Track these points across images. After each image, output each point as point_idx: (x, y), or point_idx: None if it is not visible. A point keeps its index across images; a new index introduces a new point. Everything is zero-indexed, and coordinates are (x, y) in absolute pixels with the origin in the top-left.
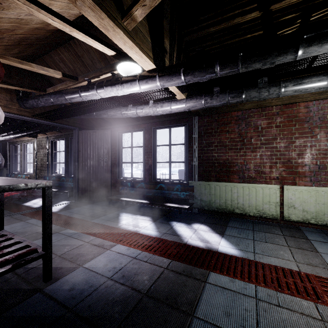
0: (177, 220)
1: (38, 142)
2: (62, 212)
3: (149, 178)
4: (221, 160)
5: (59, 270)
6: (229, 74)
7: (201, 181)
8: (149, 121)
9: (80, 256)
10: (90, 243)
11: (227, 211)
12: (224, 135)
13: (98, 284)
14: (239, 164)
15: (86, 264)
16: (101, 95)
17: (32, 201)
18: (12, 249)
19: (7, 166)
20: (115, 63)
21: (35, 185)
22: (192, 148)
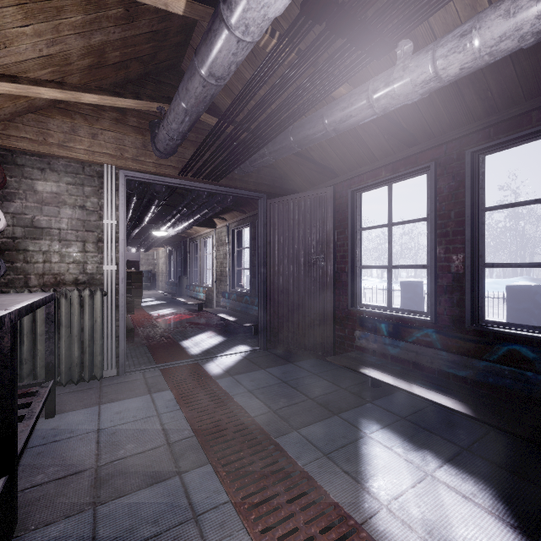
0: None
1: (217, 235)
2: (225, 380)
3: (452, 316)
4: None
5: None
6: None
7: None
8: (453, 133)
9: None
10: None
11: None
12: None
13: None
14: None
15: None
16: None
17: (196, 336)
18: None
19: (188, 273)
20: None
21: None
22: None
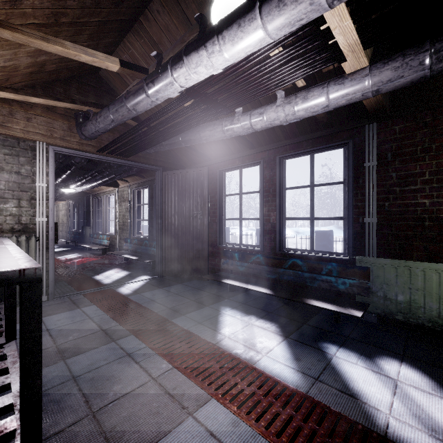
0: (336, 341)
1: (120, 193)
2: (135, 296)
3: (271, 247)
4: (442, 212)
5: None
6: None
7: (384, 257)
8: (271, 145)
9: (130, 425)
10: (159, 382)
11: None
12: None
13: None
14: None
15: None
16: (181, 80)
17: (105, 272)
18: None
19: (91, 224)
20: (208, 12)
21: None
22: (364, 189)
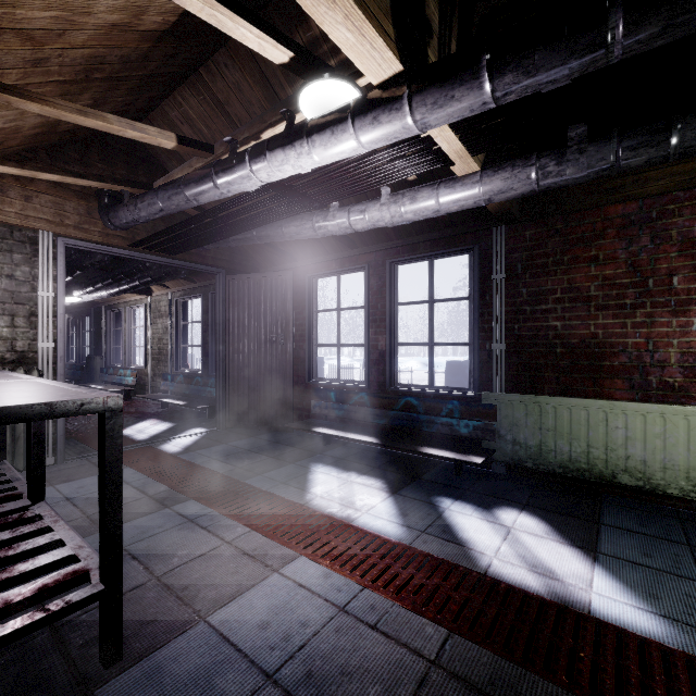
0: (453, 494)
1: (154, 304)
2: (188, 454)
3: (379, 382)
4: (574, 337)
5: (147, 627)
6: (658, 42)
7: (514, 392)
8: (379, 246)
9: (205, 585)
10: (234, 545)
11: (593, 477)
12: (582, 269)
13: (238, 695)
14: (629, 350)
15: (216, 613)
16: (262, 175)
17: (136, 425)
18: (33, 567)
19: (102, 352)
20: (295, 94)
21: (76, 407)
22: (491, 308)
